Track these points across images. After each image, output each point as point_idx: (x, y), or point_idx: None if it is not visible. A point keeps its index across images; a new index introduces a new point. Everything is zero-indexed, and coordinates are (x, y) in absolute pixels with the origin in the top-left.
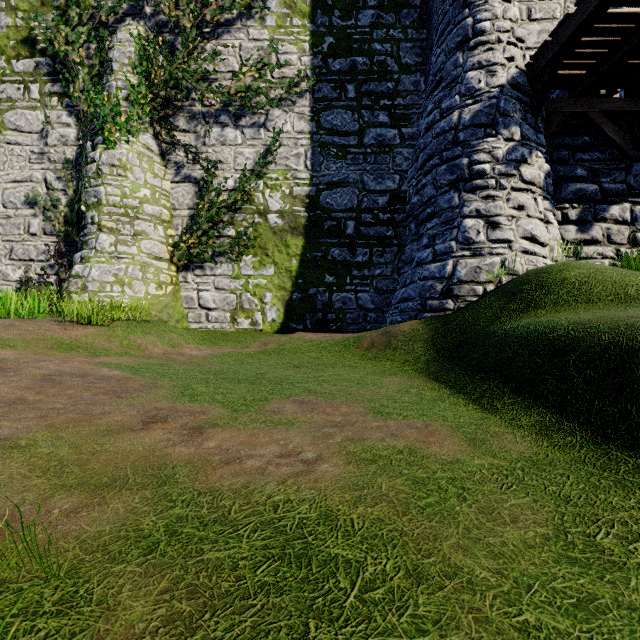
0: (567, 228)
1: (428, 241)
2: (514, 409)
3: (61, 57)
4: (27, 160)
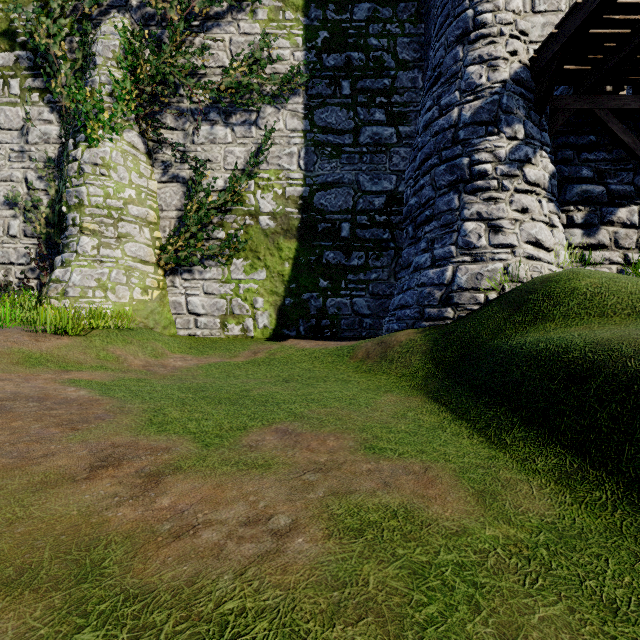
0: (572, 232)
1: (426, 245)
2: (526, 446)
3: (42, 50)
4: (7, 158)
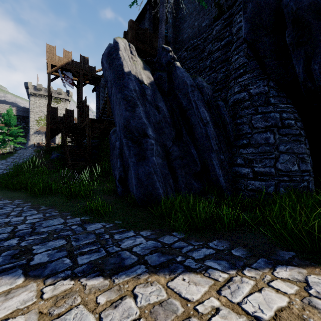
0: None
1: None
2: None
3: None
4: None
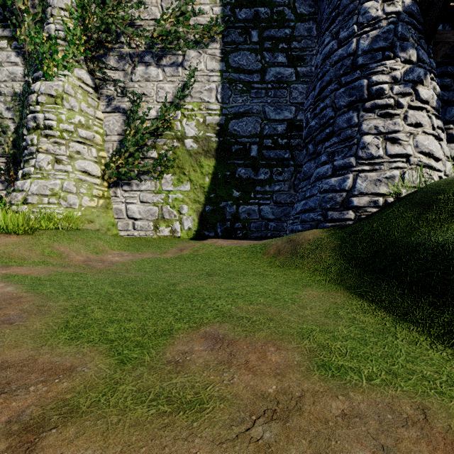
0: (453, 146)
1: (327, 158)
2: None
3: (8, 5)
4: None
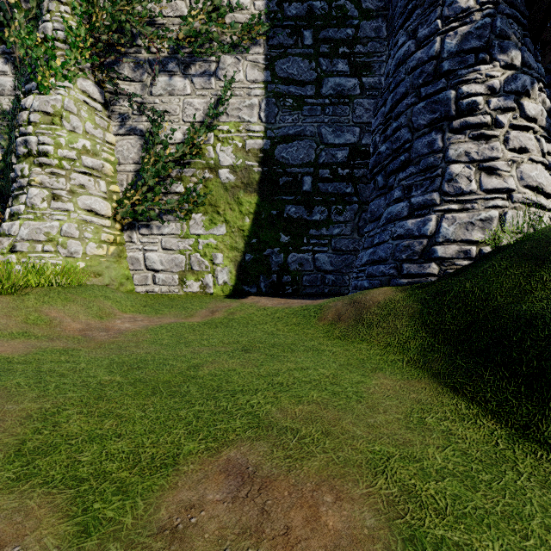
0: None
1: (401, 194)
2: None
3: None
4: None
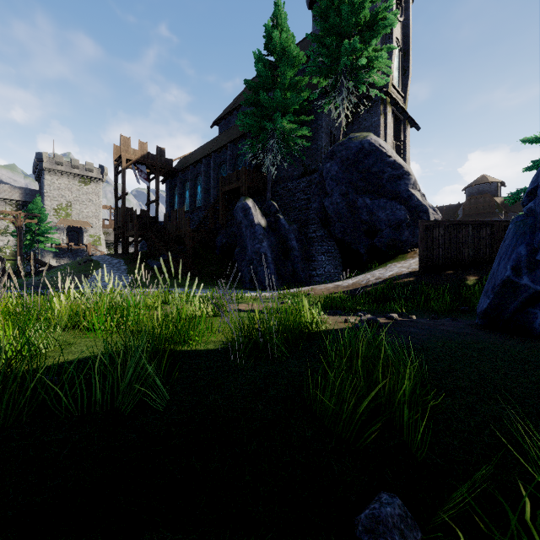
0: (58, 261)
1: None
2: None
3: None
4: None
